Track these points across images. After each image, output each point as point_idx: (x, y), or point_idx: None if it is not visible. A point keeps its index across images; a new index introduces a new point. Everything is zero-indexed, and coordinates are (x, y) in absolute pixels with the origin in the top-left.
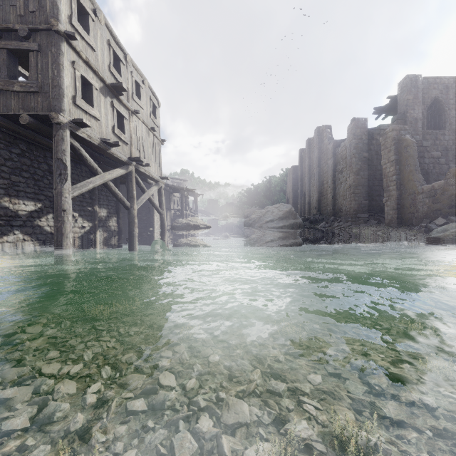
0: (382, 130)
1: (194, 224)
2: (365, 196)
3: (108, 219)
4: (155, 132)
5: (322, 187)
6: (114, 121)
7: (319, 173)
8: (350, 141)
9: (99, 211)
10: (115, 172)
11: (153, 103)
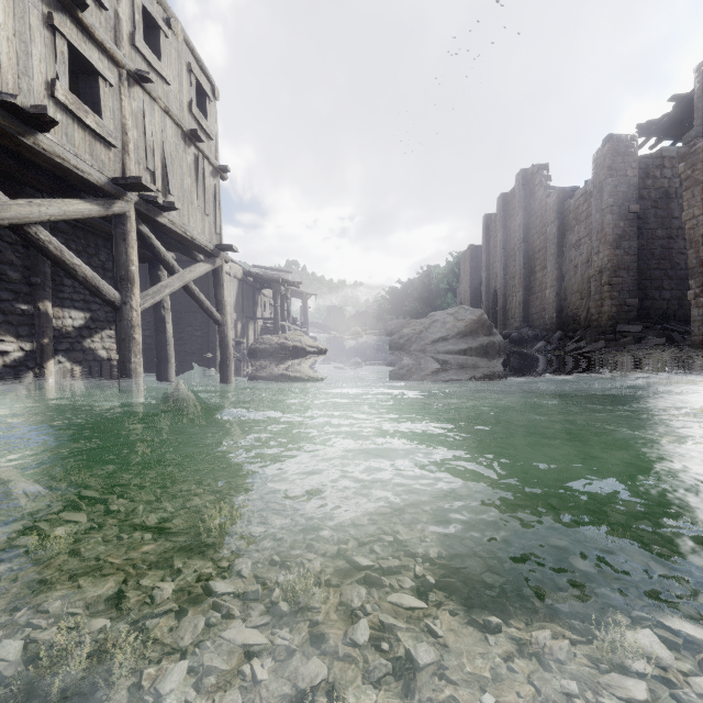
0: (666, 159)
1: (295, 344)
2: (633, 289)
3: (89, 333)
4: (205, 148)
5: (531, 278)
6: (58, 69)
7: (525, 253)
8: (600, 182)
9: (58, 315)
10: (56, 203)
11: (199, 84)
